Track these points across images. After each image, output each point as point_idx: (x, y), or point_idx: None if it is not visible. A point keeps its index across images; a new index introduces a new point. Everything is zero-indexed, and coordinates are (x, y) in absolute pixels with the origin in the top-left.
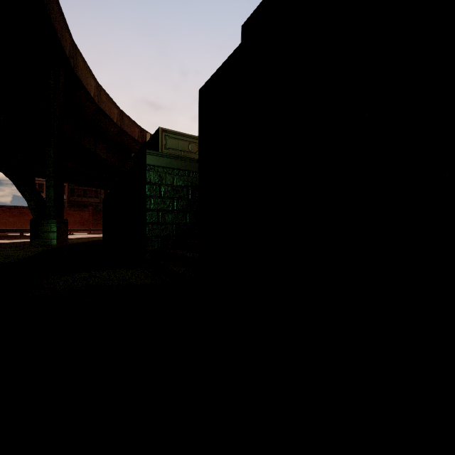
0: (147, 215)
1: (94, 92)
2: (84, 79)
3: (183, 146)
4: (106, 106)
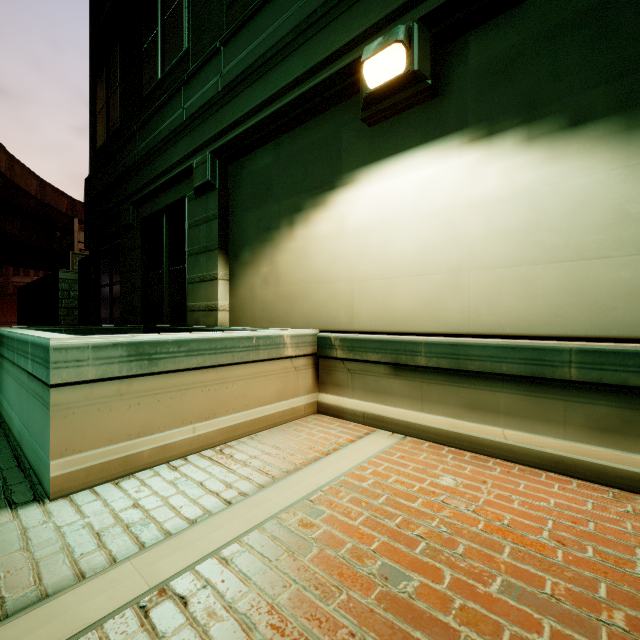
0: (60, 311)
1: (6, 165)
2: None
3: None
4: (22, 179)
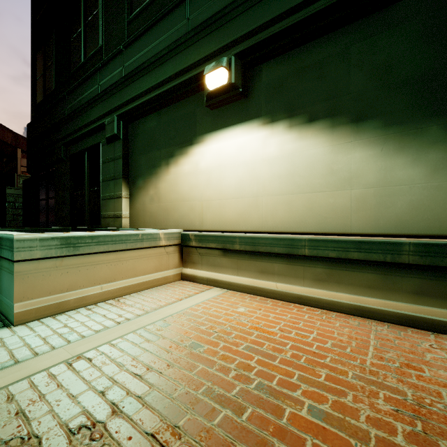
0: (7, 217)
1: None
2: None
3: None
4: None
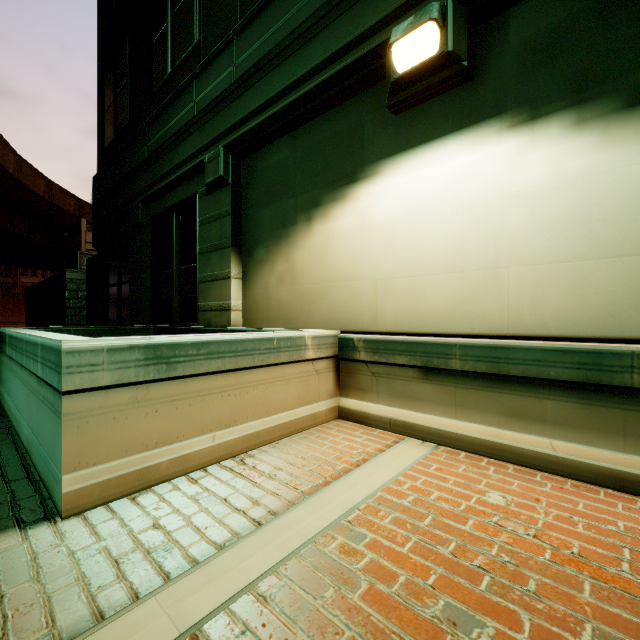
0: (68, 311)
1: (14, 166)
2: (2, 157)
3: None
4: (30, 180)
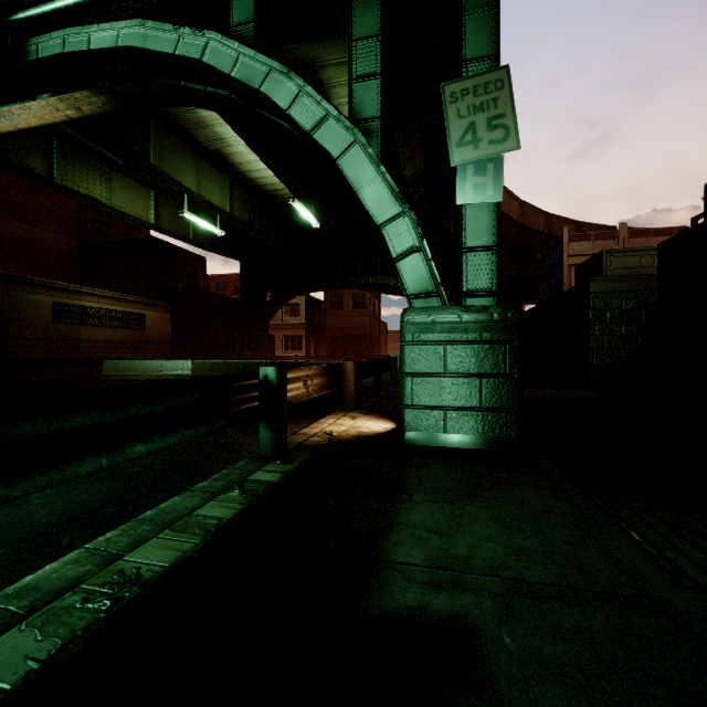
0: (591, 341)
1: None
2: None
3: (633, 263)
4: (506, 205)
